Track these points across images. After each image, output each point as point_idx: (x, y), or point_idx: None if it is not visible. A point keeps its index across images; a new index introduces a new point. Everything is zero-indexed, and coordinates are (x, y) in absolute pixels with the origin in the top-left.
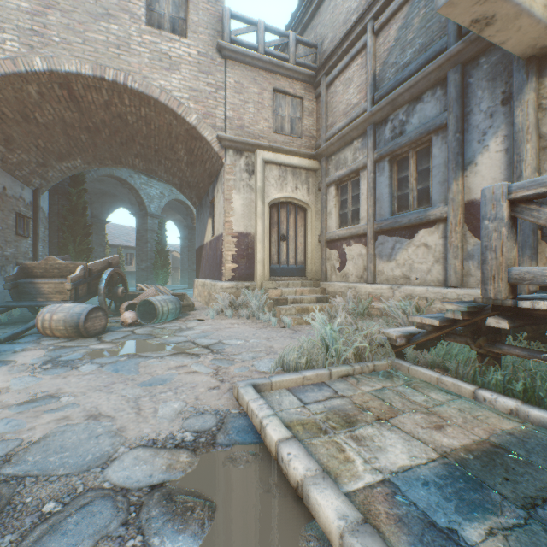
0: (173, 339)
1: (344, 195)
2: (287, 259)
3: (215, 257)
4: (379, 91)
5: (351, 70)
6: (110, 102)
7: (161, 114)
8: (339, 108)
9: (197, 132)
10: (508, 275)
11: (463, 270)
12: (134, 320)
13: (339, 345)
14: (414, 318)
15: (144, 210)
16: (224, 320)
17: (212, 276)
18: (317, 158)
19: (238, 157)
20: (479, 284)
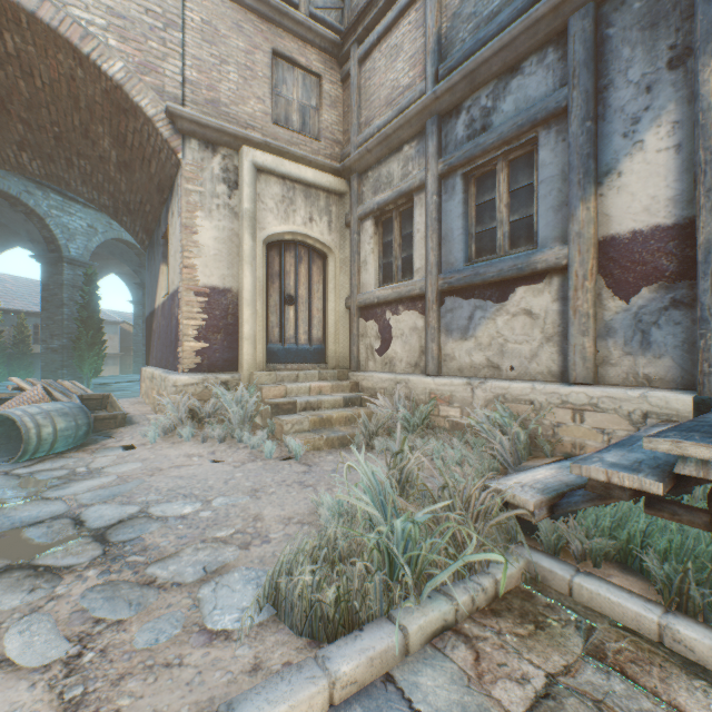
0: (27, 513)
1: (388, 233)
2: (296, 335)
3: (170, 330)
4: (448, 61)
5: (400, 32)
6: None
7: (50, 51)
8: (380, 95)
9: (125, 95)
10: None
11: (597, 355)
12: None
13: (422, 551)
14: (586, 469)
15: (56, 252)
16: (175, 446)
17: (165, 363)
18: (344, 175)
19: (207, 154)
20: (626, 379)
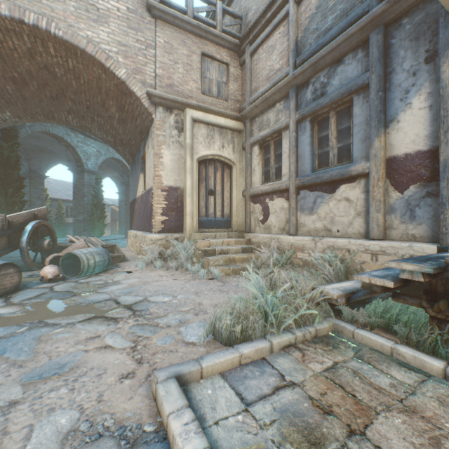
0: (93, 297)
1: (267, 153)
2: (214, 212)
3: (146, 210)
4: (301, 56)
5: (274, 38)
6: (34, 50)
7: (90, 66)
8: (262, 74)
9: (126, 86)
10: None
11: (385, 223)
12: (56, 275)
13: (280, 310)
14: (360, 277)
15: (81, 166)
16: (153, 271)
17: (143, 228)
18: (242, 120)
19: (167, 114)
20: (401, 236)
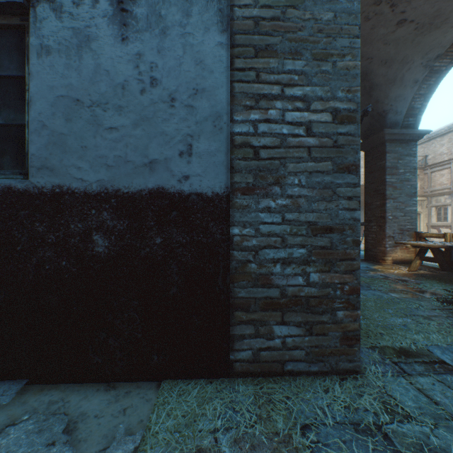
0: None
1: (439, 211)
2: None
3: None
4: None
5: (443, 172)
6: None
7: None
8: (437, 182)
9: None
10: None
11: None
12: None
13: None
14: None
15: None
16: None
17: None
18: (425, 196)
19: None
20: None
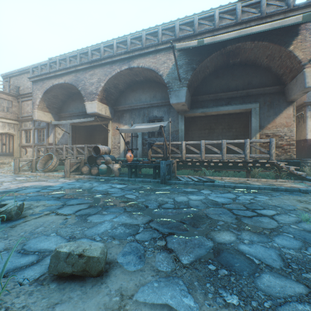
0: None
1: (28, 134)
2: (6, 151)
3: None
4: None
5: (29, 102)
6: None
7: None
8: (26, 110)
9: None
10: (38, 156)
11: None
12: None
13: None
14: None
15: None
16: None
17: None
18: (18, 121)
19: None
20: None
